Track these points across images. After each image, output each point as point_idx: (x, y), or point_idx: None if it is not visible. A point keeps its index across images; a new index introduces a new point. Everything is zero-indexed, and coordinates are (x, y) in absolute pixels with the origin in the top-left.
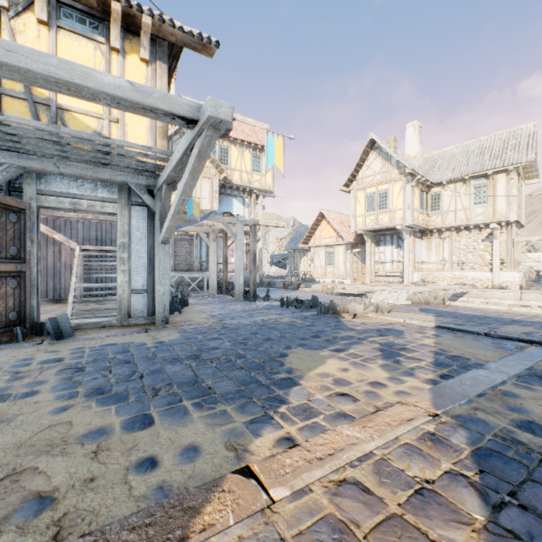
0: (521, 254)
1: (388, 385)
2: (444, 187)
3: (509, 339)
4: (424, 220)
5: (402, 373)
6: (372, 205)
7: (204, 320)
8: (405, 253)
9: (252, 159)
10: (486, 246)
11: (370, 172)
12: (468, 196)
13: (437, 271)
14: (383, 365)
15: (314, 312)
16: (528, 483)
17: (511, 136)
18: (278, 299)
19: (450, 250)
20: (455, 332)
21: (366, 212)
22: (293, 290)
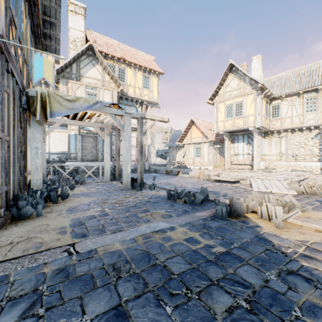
0: None
1: None
2: (282, 100)
3: None
4: (268, 124)
5: None
6: (230, 113)
7: (52, 237)
8: (254, 148)
9: (143, 79)
10: (315, 142)
11: (229, 89)
12: (302, 105)
13: (276, 161)
14: None
15: (210, 212)
16: None
17: None
18: (163, 187)
19: (287, 145)
20: None
21: (225, 118)
22: (174, 175)
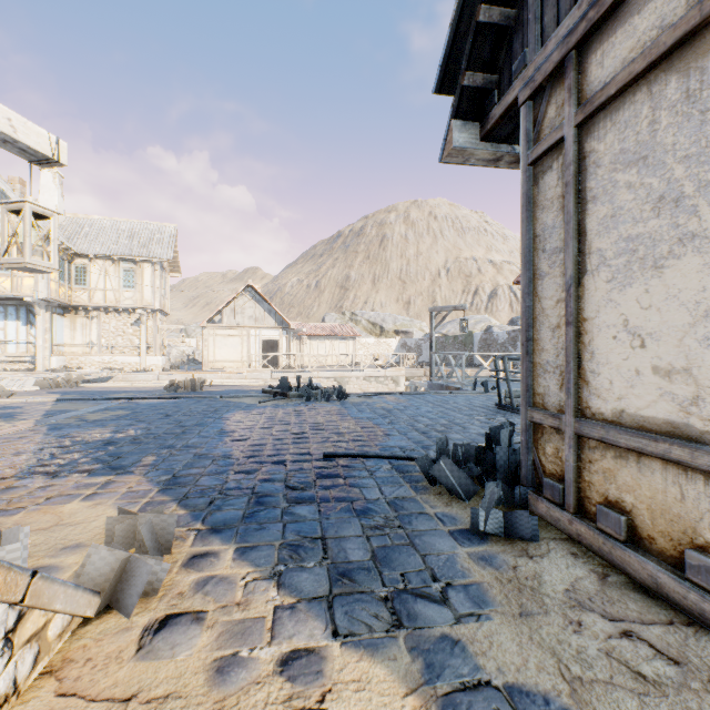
0: (177, 339)
1: (6, 425)
2: (92, 261)
3: (109, 399)
4: (67, 294)
5: (18, 420)
6: None
7: None
8: (39, 333)
9: None
10: (136, 330)
11: None
12: (119, 277)
13: (84, 355)
14: (2, 420)
15: None
16: (68, 429)
17: (158, 230)
18: None
19: (100, 332)
20: (73, 401)
21: None
22: None
